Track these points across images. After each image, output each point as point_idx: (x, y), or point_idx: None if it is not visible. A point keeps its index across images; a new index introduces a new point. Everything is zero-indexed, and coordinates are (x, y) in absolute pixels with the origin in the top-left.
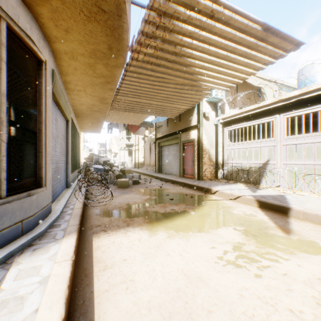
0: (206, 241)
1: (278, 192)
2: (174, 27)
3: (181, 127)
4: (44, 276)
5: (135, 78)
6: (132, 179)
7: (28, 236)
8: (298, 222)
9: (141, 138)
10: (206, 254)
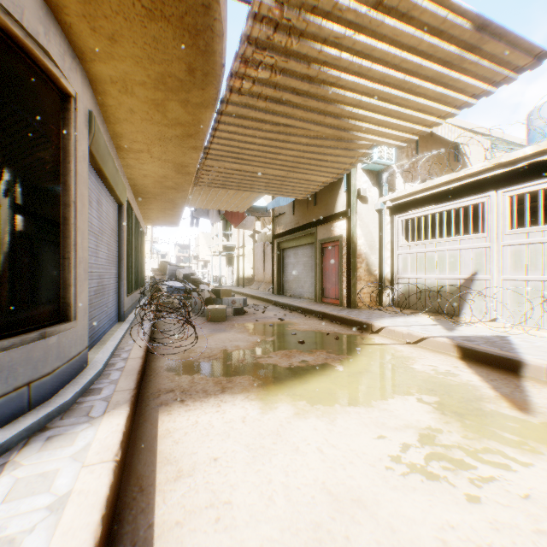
0: (368, 424)
1: (494, 331)
2: (308, 26)
3: (318, 215)
4: (60, 495)
5: (236, 128)
6: (233, 306)
7: (39, 413)
8: (539, 388)
9: (248, 235)
10: (369, 449)
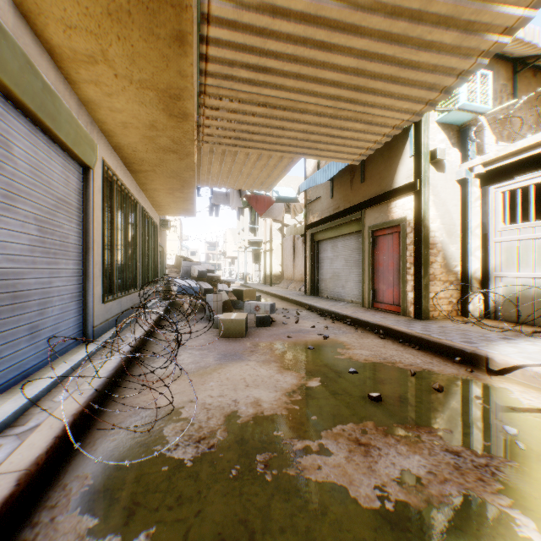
0: None
1: None
2: None
3: (367, 194)
4: None
5: None
6: (256, 313)
7: None
8: None
9: (276, 229)
10: None
